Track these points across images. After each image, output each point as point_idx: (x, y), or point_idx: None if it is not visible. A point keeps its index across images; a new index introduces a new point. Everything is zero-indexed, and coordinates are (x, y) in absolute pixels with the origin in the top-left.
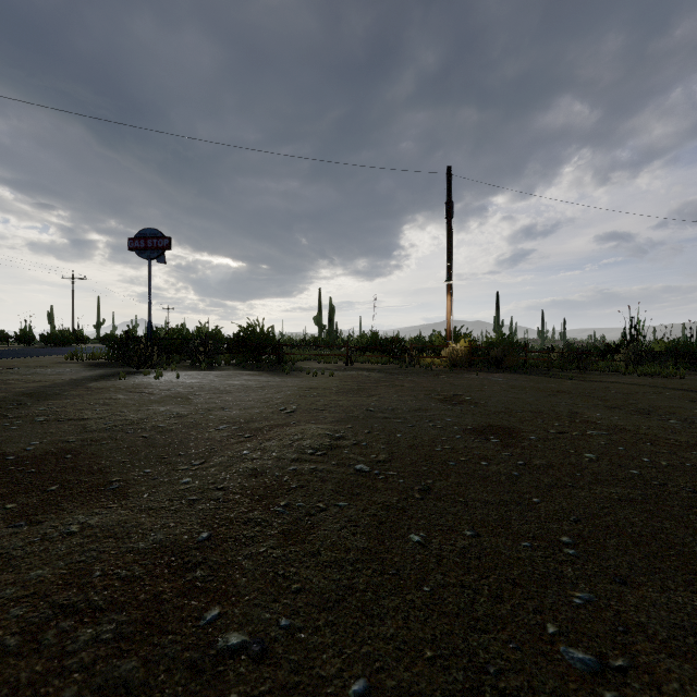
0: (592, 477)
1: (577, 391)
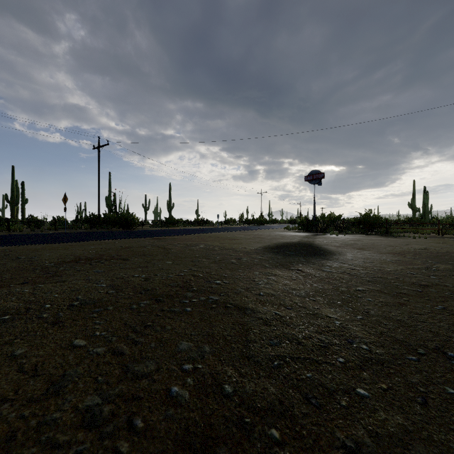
0: None
1: None
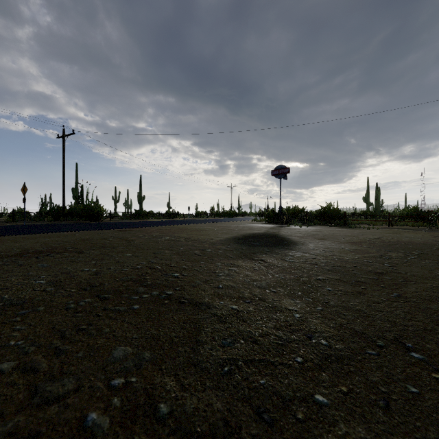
0: None
1: None
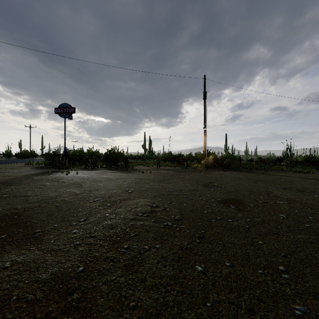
0: (287, 228)
1: (266, 180)
